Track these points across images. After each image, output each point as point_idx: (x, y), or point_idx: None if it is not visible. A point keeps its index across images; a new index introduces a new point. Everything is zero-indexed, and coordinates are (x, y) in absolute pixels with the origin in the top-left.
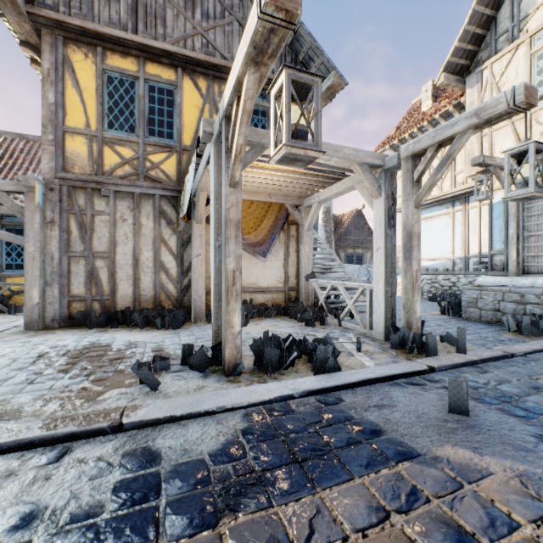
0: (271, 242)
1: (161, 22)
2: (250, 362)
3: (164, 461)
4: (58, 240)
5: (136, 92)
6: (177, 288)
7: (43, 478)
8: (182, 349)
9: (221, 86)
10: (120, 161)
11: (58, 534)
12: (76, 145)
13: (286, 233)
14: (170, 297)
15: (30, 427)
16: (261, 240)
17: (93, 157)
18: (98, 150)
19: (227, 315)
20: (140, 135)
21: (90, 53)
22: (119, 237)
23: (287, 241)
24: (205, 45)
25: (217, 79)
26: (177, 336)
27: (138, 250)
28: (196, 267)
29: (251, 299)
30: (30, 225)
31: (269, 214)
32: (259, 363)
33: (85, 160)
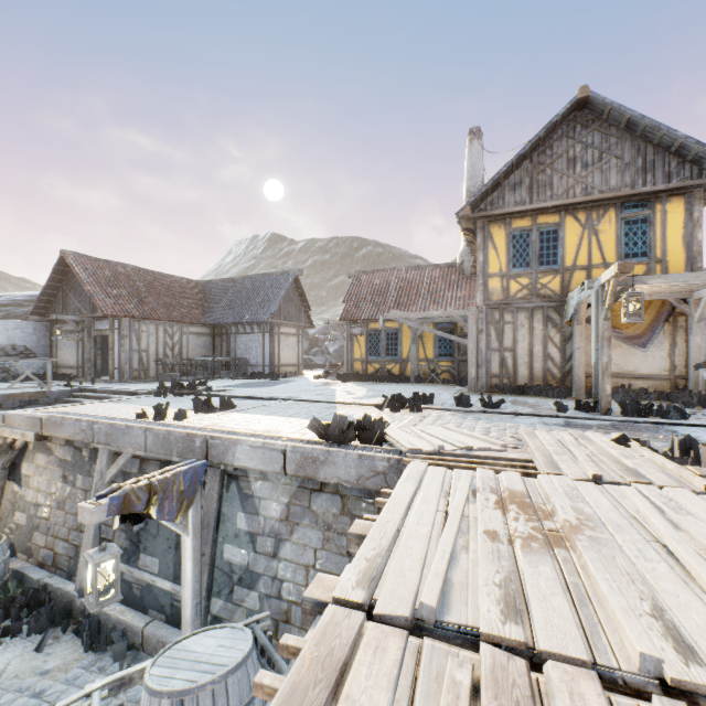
0: (651, 334)
1: (549, 187)
2: (618, 414)
3: (577, 423)
4: (484, 341)
5: (530, 240)
6: (560, 372)
7: (541, 420)
8: (575, 402)
9: (598, 212)
10: (519, 288)
11: (554, 424)
12: (494, 283)
13: (671, 325)
14: (555, 378)
15: (526, 412)
16: (640, 333)
17: (503, 288)
18: (506, 284)
19: (602, 385)
20: (533, 268)
21: (501, 225)
22: (518, 337)
23: (672, 332)
24: (584, 188)
25: (594, 207)
26: (565, 402)
27: (531, 345)
28: (576, 357)
29: (629, 384)
30: (470, 333)
31: (649, 310)
32: (623, 413)
33: (498, 291)
